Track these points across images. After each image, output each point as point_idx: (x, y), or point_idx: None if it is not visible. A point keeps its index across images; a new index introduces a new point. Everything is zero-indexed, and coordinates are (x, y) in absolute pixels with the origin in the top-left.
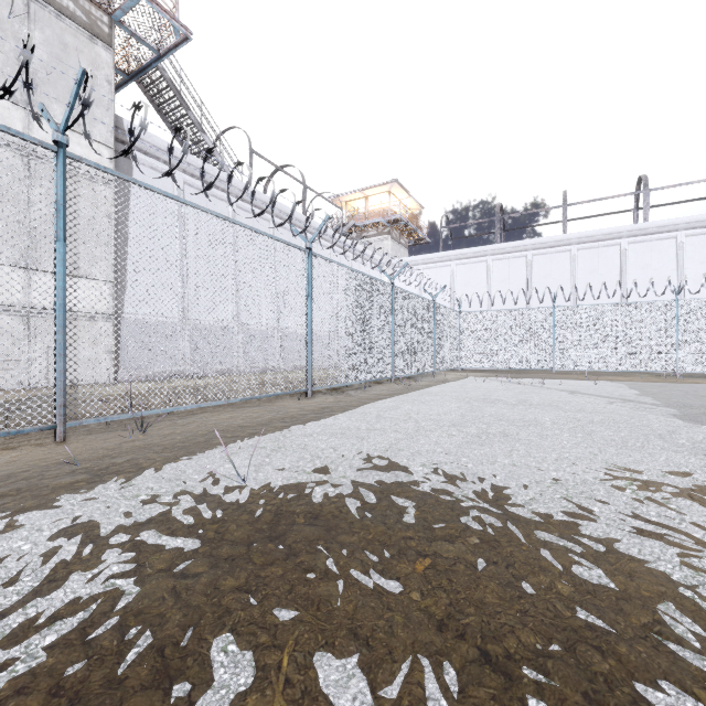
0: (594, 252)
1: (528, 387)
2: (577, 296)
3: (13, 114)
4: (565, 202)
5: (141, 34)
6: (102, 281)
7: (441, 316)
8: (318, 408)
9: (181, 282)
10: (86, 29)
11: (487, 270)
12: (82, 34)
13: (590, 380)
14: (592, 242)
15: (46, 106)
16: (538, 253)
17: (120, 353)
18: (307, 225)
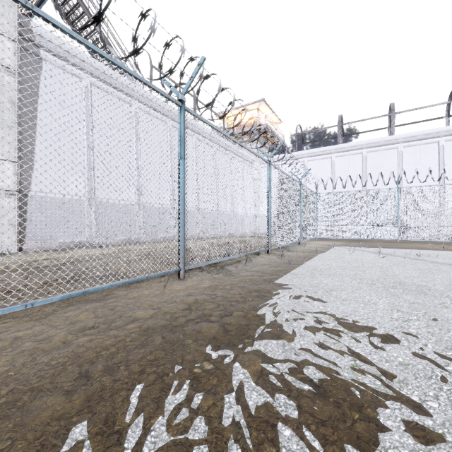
0: (416, 148)
1: (413, 261)
2: (418, 178)
3: None
4: (393, 111)
5: None
6: None
7: (305, 195)
8: (182, 308)
9: (88, 167)
10: None
11: (331, 164)
12: None
13: (447, 250)
14: (415, 140)
15: None
16: (372, 150)
17: None
18: (176, 65)
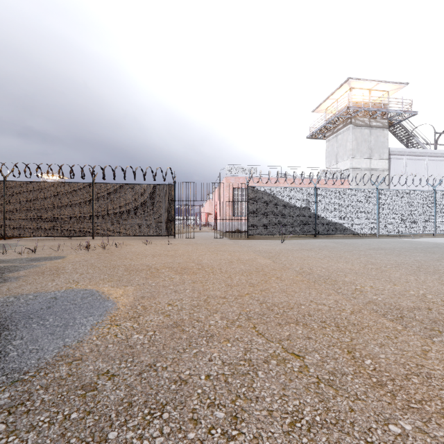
0: None
1: None
2: None
3: (367, 161)
4: None
5: (396, 118)
6: (439, 210)
7: None
8: None
9: None
10: (382, 128)
11: None
12: (381, 130)
13: None
14: None
15: (373, 155)
16: None
17: (441, 222)
18: None
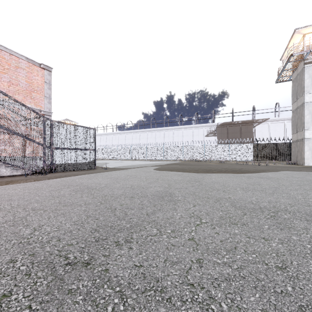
0: None
1: None
2: None
3: None
4: None
5: None
6: None
7: None
8: None
9: None
10: None
11: None
12: None
13: None
14: None
15: None
16: None
17: None
18: None
